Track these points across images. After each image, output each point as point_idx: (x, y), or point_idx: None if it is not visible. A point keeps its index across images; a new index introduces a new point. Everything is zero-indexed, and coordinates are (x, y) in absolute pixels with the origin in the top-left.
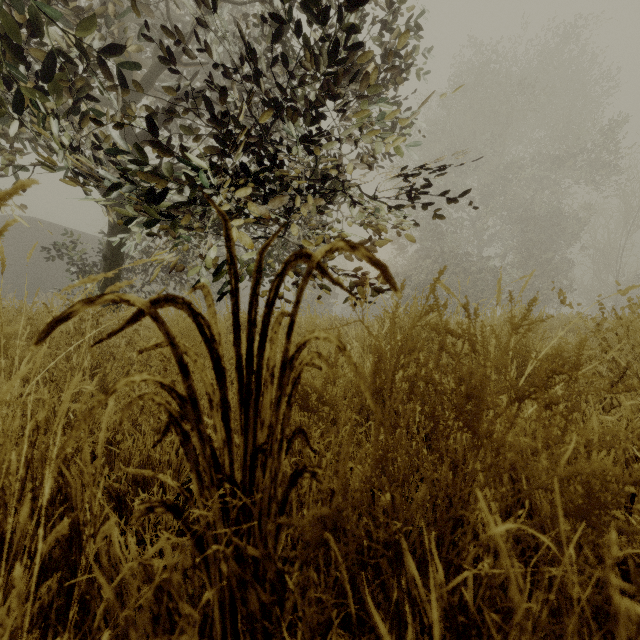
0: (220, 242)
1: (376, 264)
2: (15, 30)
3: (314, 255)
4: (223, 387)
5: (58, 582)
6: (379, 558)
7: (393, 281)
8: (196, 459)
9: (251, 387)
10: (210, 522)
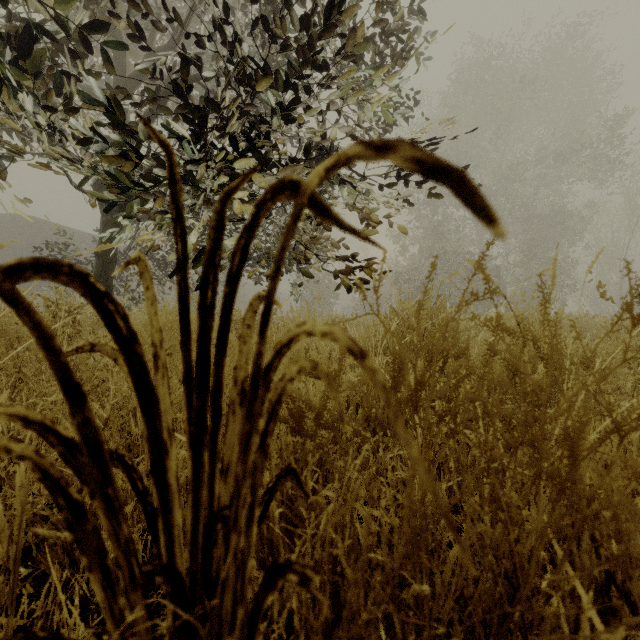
0: None
1: (436, 174)
2: None
3: (304, 185)
4: (155, 419)
5: None
6: None
7: (483, 203)
8: (102, 546)
9: (206, 416)
10: None
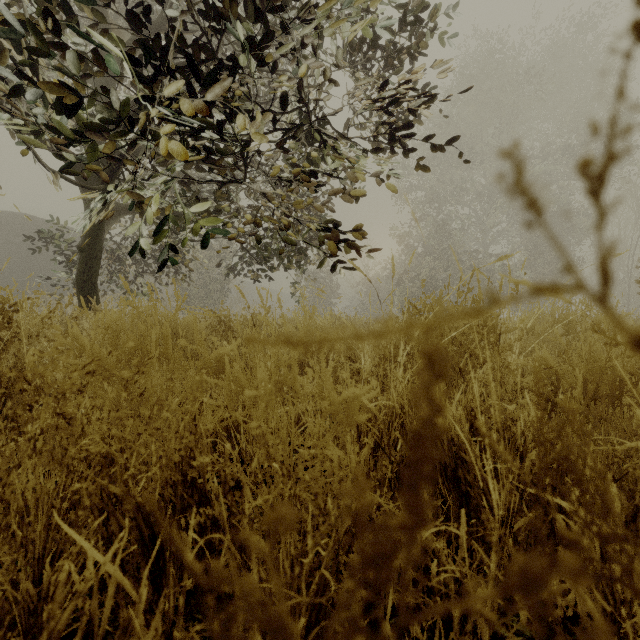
0: (218, 239)
1: None
2: None
3: None
4: None
5: None
6: None
7: None
8: None
9: None
10: None
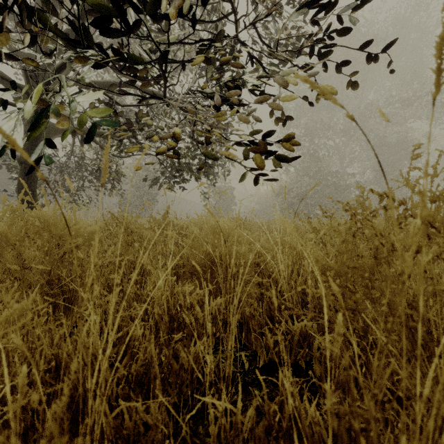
0: None
1: None
2: None
3: None
4: None
5: None
6: None
7: None
8: None
9: None
10: None
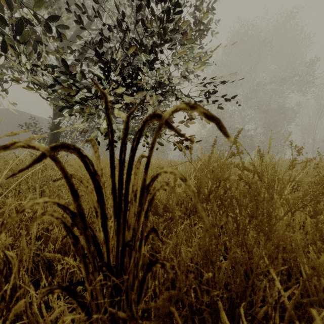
0: None
1: (211, 118)
2: (0, 7)
3: (163, 115)
4: (102, 205)
5: (3, 323)
6: (203, 311)
7: (225, 130)
8: (84, 254)
9: (121, 204)
10: (94, 295)
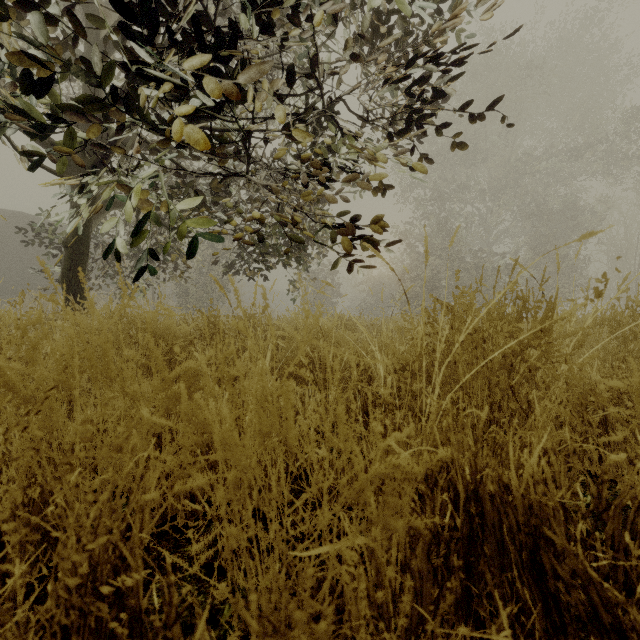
0: None
1: None
2: None
3: None
4: None
5: None
6: None
7: None
8: None
9: None
10: None
